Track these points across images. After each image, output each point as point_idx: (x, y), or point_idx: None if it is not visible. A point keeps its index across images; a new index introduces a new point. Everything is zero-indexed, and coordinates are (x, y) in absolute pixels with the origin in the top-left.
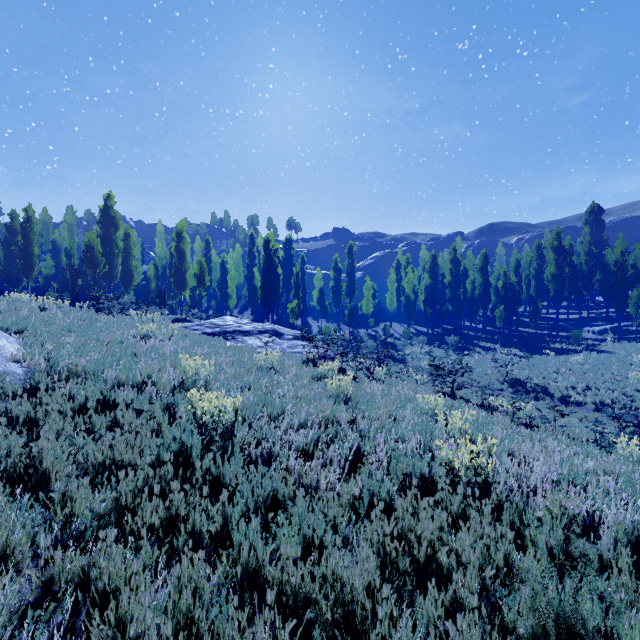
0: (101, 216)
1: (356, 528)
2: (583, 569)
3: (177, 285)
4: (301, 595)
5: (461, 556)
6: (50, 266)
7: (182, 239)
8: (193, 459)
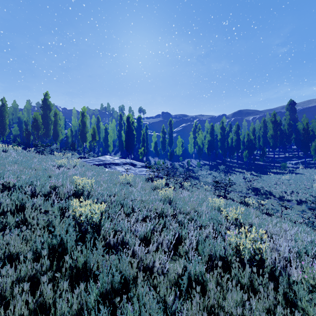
0: (42, 104)
1: (180, 302)
2: None
3: (82, 140)
4: None
5: None
6: (16, 130)
7: (84, 116)
8: (67, 250)
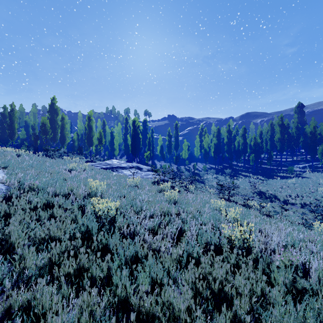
0: (49, 108)
1: (180, 273)
2: (303, 295)
3: (88, 143)
4: (150, 314)
5: (237, 288)
6: (24, 134)
7: (91, 120)
8: (93, 235)
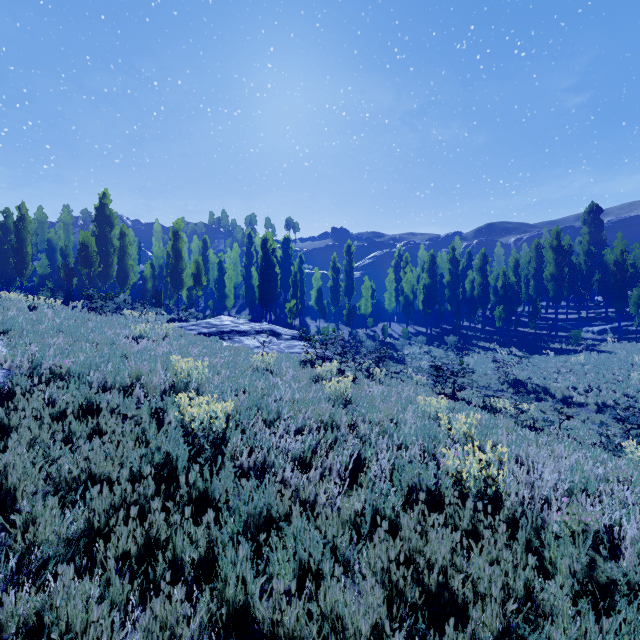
0: (96, 215)
1: (358, 549)
2: (610, 596)
3: (174, 284)
4: (295, 639)
5: (475, 582)
6: (45, 265)
7: (179, 238)
8: (178, 472)
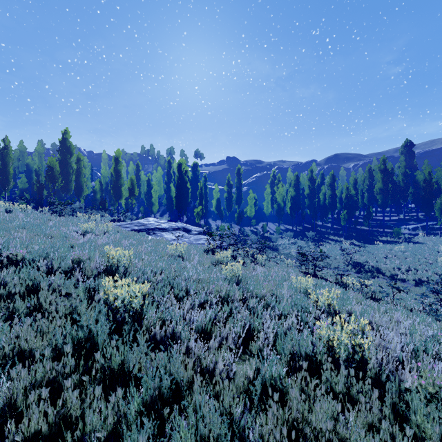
0: (60, 146)
1: (251, 415)
2: None
3: (115, 195)
4: None
5: None
6: (24, 182)
7: (119, 162)
8: (98, 346)
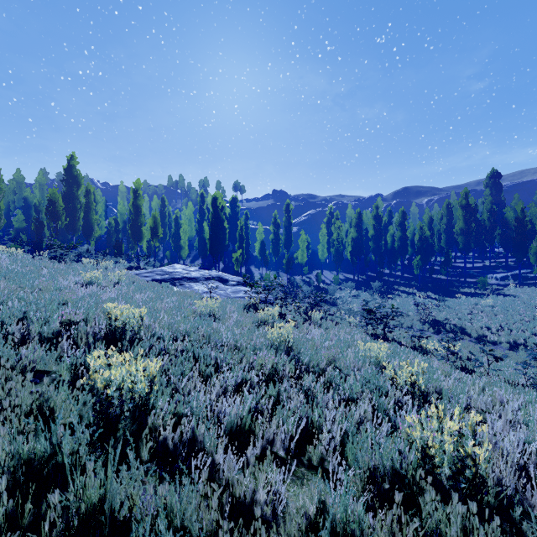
0: (65, 175)
1: None
2: None
3: (134, 237)
4: None
5: None
6: (21, 220)
7: (138, 196)
8: (65, 470)
